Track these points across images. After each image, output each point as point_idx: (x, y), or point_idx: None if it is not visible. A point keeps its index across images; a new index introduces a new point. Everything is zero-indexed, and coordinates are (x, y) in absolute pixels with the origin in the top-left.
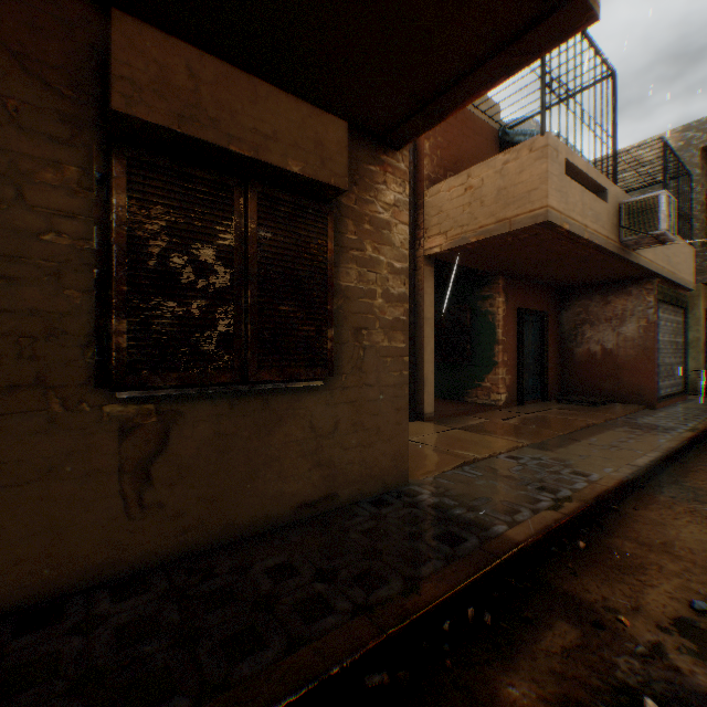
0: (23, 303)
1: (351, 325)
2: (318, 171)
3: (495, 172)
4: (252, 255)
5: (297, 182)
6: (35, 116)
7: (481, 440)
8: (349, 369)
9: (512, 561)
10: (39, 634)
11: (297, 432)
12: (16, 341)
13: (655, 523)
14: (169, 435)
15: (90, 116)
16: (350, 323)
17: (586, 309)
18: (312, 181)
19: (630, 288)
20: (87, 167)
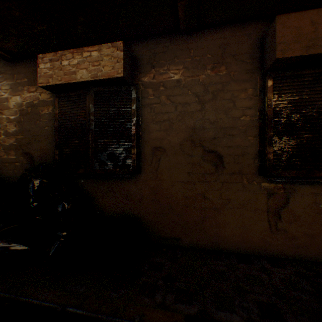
0: (234, 143)
1: None
2: None
3: None
4: None
5: None
6: (238, 75)
7: None
8: None
9: None
10: (246, 265)
11: None
12: (232, 157)
13: None
14: (288, 199)
15: (255, 67)
16: None
17: None
18: None
19: None
20: (254, 87)
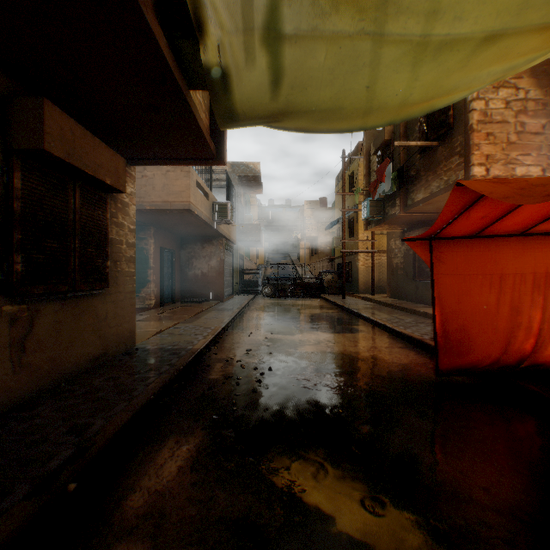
0: None
1: (114, 259)
2: (117, 183)
3: (162, 174)
4: (79, 221)
5: (104, 185)
6: None
7: (156, 324)
8: (113, 283)
9: (199, 354)
10: (6, 429)
11: (91, 319)
12: None
13: (234, 338)
14: (35, 323)
15: None
16: (113, 258)
17: (194, 250)
18: (112, 187)
19: (214, 242)
20: None
